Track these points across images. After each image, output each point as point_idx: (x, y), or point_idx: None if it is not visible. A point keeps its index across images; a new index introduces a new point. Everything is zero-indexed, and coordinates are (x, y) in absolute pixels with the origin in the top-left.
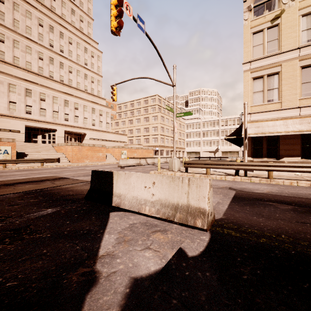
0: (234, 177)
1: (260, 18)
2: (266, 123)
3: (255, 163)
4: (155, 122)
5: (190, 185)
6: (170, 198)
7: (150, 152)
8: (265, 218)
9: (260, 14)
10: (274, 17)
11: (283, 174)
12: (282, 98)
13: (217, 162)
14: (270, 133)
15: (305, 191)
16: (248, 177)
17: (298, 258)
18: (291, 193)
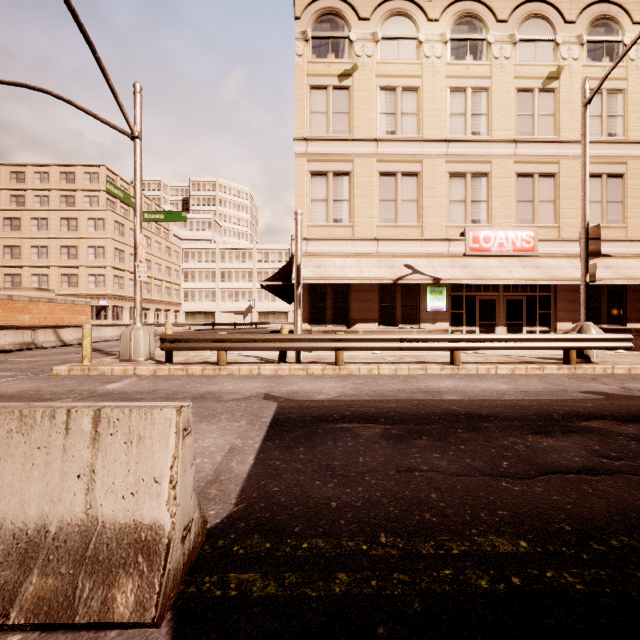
0: (278, 366)
1: (322, 63)
2: (331, 261)
3: (316, 336)
4: (98, 234)
5: (102, 439)
6: (9, 509)
7: (80, 312)
8: (340, 480)
9: (323, 57)
10: (343, 71)
11: (356, 354)
12: (354, 219)
13: (242, 335)
14: (338, 280)
15: (392, 385)
16: (302, 364)
17: (433, 636)
18: (375, 393)
